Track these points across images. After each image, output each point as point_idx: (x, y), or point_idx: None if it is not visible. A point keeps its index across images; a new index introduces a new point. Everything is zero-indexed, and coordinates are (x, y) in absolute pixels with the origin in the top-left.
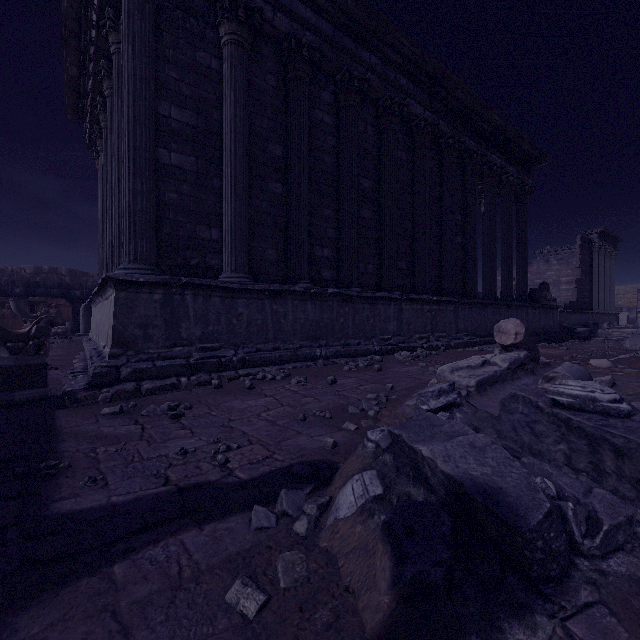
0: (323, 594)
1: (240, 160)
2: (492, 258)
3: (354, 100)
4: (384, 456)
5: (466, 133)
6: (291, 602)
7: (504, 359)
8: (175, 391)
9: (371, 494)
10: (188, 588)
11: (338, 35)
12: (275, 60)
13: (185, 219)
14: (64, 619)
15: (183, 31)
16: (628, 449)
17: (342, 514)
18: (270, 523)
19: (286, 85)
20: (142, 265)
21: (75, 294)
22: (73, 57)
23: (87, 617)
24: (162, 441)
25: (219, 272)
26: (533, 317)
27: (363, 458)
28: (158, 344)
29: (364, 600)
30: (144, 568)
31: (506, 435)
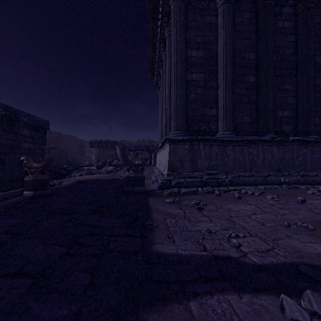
0: None
1: (228, 67)
2: None
3: (311, 2)
4: None
5: None
6: None
7: None
8: (196, 195)
9: None
10: None
11: None
12: (249, 2)
13: (198, 106)
14: None
15: (198, 10)
16: None
17: None
18: (304, 319)
19: (256, 14)
20: (180, 131)
21: (150, 149)
22: (151, 49)
23: None
24: (195, 221)
25: (216, 132)
26: None
27: None
28: (187, 170)
29: None
30: (209, 314)
31: None
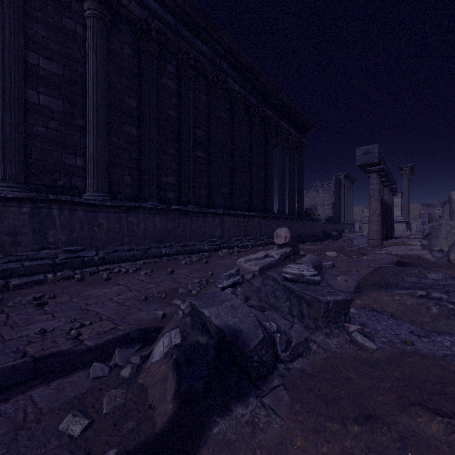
0: (133, 412)
1: (101, 107)
2: (283, 188)
3: (191, 74)
4: (186, 319)
5: (266, 106)
6: (109, 421)
7: (277, 253)
8: (41, 285)
9: (173, 344)
10: (30, 427)
11: (179, 26)
12: (130, 35)
13: (52, 148)
14: None
15: None
16: (311, 301)
17: (155, 359)
18: (104, 373)
19: (139, 55)
20: (11, 184)
21: None
22: None
23: None
24: (25, 325)
25: (83, 191)
26: (307, 226)
27: (175, 322)
28: (26, 248)
29: (158, 410)
30: None
31: (263, 299)
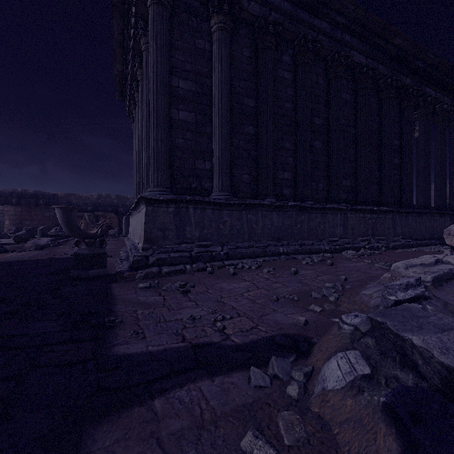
0: None
1: (225, 112)
2: (426, 174)
3: (308, 58)
4: (366, 339)
5: (403, 73)
6: None
7: None
8: (183, 274)
9: (359, 372)
10: (209, 429)
11: (296, 10)
12: (249, 37)
13: (188, 156)
14: (125, 438)
15: (187, 27)
16: None
17: (330, 385)
18: (265, 383)
19: (257, 54)
20: (161, 188)
21: (120, 210)
22: (119, 59)
23: (140, 439)
24: (177, 309)
25: (210, 192)
26: None
27: (341, 338)
28: (171, 242)
29: None
30: (175, 406)
31: None
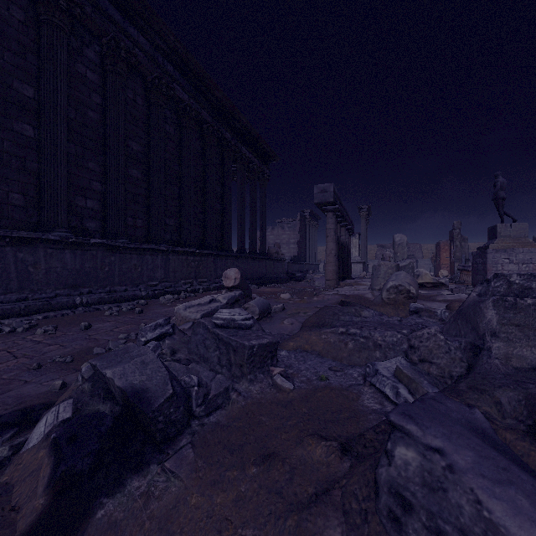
0: None
1: None
2: (243, 223)
3: (121, 68)
4: (84, 385)
5: (223, 126)
6: None
7: (225, 297)
8: None
9: (60, 420)
10: None
11: (103, 1)
12: None
13: None
14: None
15: None
16: (237, 347)
17: (31, 445)
18: None
19: (39, 25)
20: None
21: None
22: None
23: None
24: None
25: None
26: (270, 266)
27: (72, 391)
28: None
29: (24, 510)
30: None
31: (193, 351)
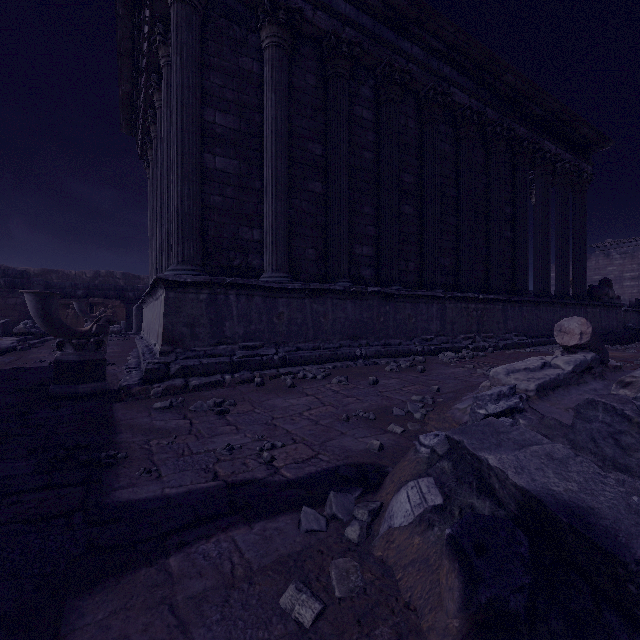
0: (382, 608)
1: (281, 161)
2: (545, 253)
3: (395, 93)
4: (442, 463)
5: (516, 120)
6: (348, 614)
7: (568, 361)
8: (220, 388)
9: (430, 503)
10: (241, 588)
11: (378, 28)
12: (315, 59)
13: (228, 221)
14: (126, 608)
15: (227, 38)
16: None
17: (397, 522)
18: (320, 526)
19: (325, 83)
20: (189, 266)
21: (128, 296)
22: (127, 74)
23: (146, 608)
24: (209, 436)
25: (260, 272)
26: (593, 316)
27: (416, 463)
28: (204, 342)
29: (428, 620)
30: (198, 563)
31: (582, 446)
